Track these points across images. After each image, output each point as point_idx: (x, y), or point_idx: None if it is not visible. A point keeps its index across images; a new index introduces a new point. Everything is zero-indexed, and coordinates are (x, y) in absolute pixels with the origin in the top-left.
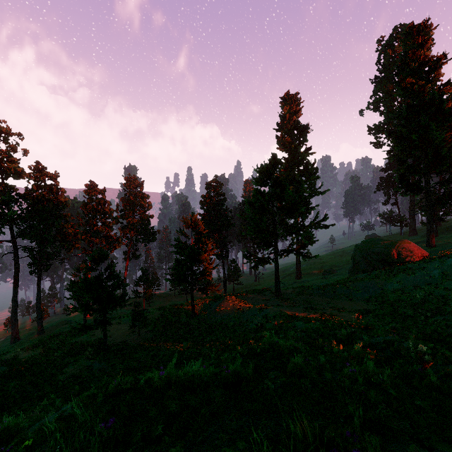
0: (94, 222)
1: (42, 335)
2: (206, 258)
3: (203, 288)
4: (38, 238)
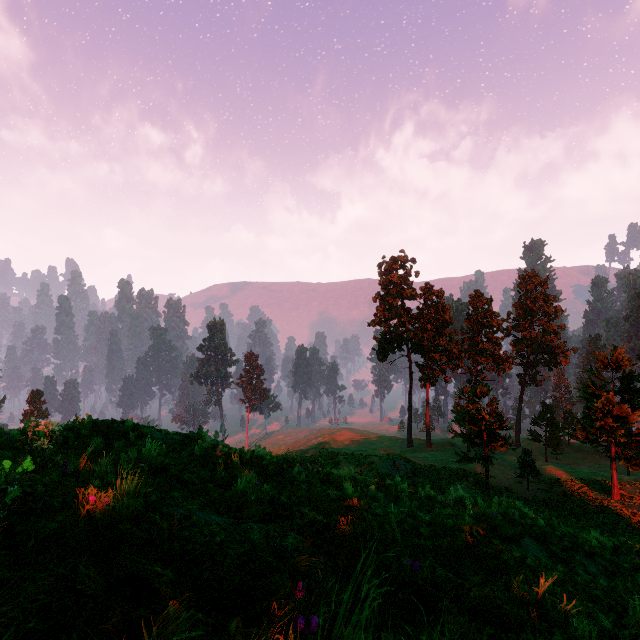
0: (478, 339)
1: (430, 449)
2: (635, 419)
3: (634, 461)
4: (427, 356)
